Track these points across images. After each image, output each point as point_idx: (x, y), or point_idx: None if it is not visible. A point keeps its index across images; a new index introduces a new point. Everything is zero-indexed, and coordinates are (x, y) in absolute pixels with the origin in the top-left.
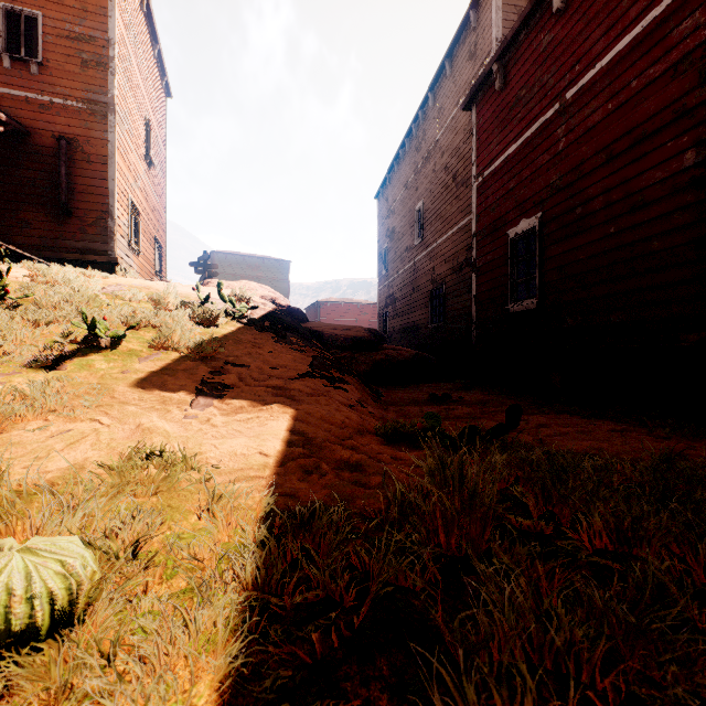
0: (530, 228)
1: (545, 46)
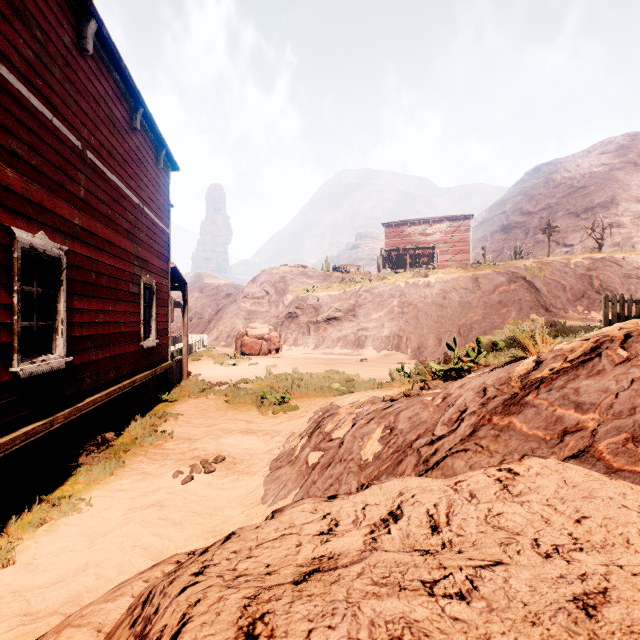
0: (53, 255)
1: (69, 48)
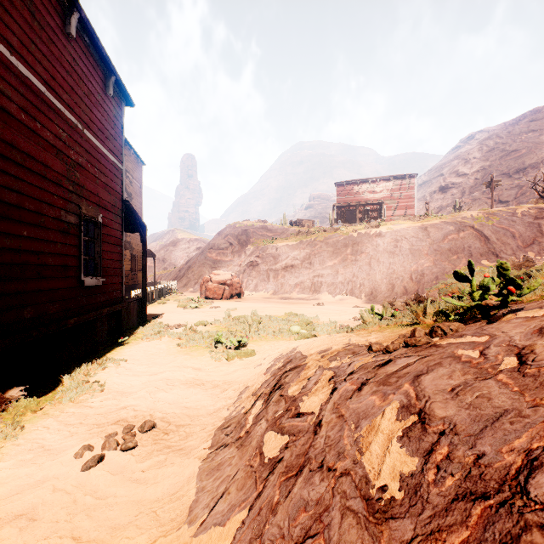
0: None
1: None
